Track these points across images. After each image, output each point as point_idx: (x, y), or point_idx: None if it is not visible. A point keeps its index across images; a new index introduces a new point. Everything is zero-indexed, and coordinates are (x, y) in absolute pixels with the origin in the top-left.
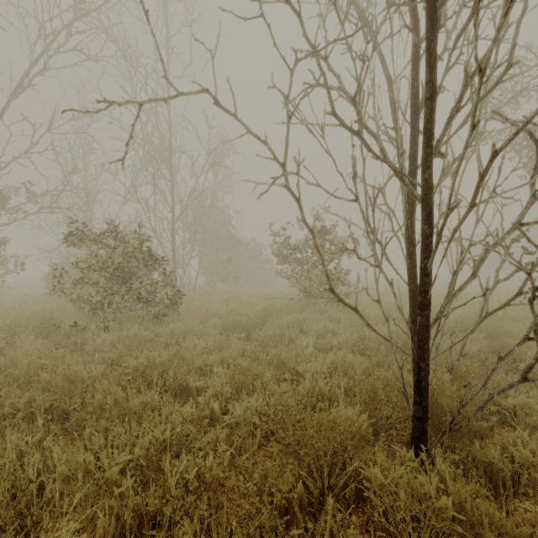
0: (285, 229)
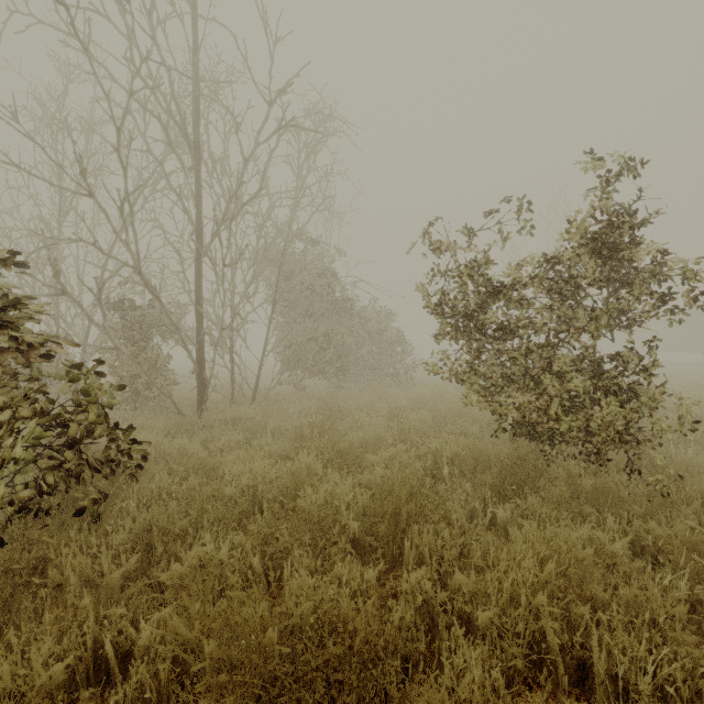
0: (451, 242)
